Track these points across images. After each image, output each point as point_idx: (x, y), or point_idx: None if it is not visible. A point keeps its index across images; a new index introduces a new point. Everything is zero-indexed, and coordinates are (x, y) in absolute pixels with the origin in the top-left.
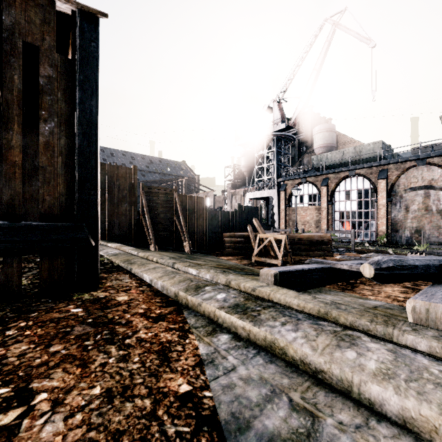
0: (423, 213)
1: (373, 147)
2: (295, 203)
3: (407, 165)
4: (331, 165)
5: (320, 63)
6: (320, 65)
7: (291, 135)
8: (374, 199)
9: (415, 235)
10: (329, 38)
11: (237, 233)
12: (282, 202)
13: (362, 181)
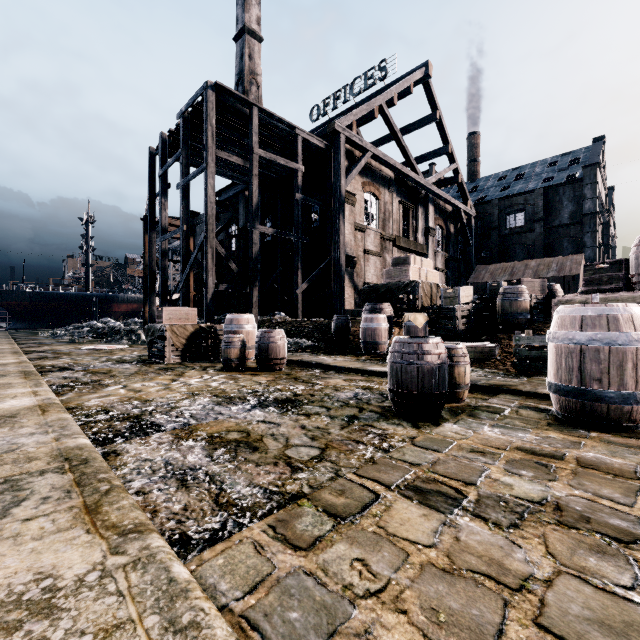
0: None
1: None
2: None
3: None
4: None
5: None
6: None
7: None
8: None
9: None
10: None
11: None
12: None
13: None
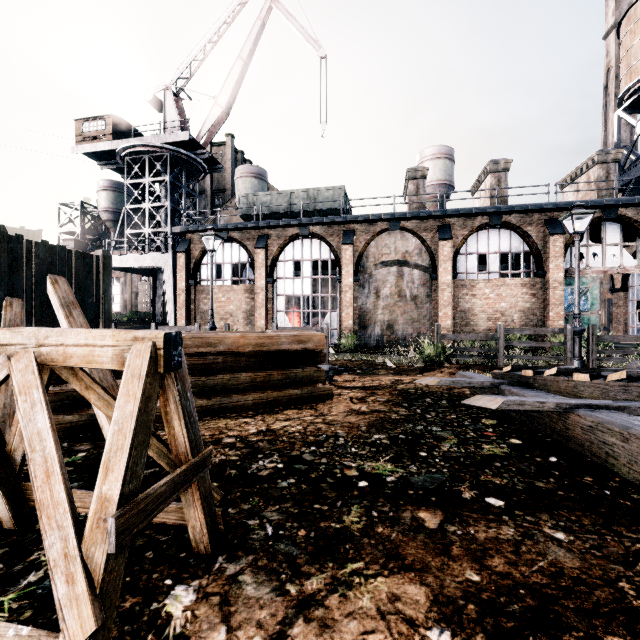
0: (396, 300)
1: (334, 195)
2: (207, 278)
3: (379, 227)
4: (272, 215)
5: (248, 51)
6: (248, 53)
7: (200, 160)
8: (337, 277)
9: (387, 333)
10: (263, 15)
11: None
12: (182, 275)
13: (319, 246)
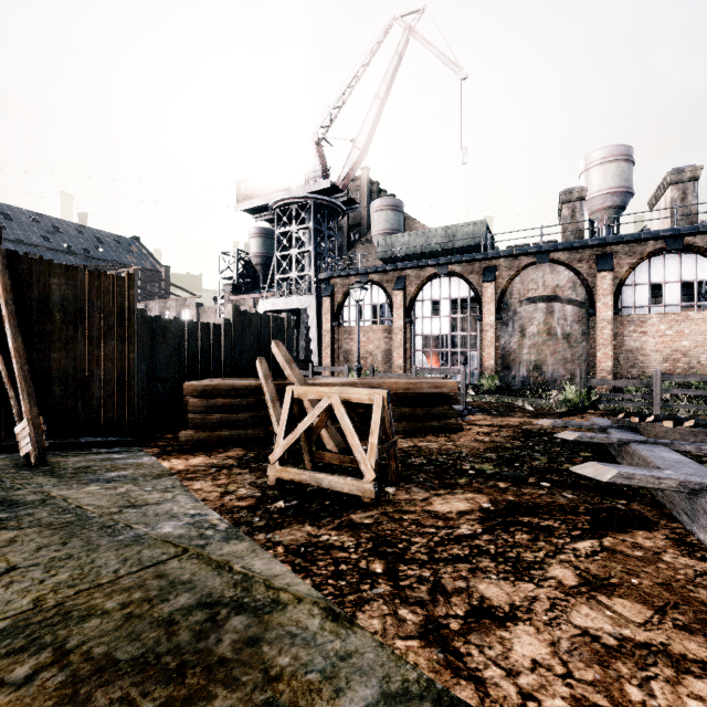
0: (545, 339)
1: (474, 230)
2: (349, 319)
3: (524, 261)
4: (409, 255)
5: (385, 89)
6: (385, 91)
7: (340, 203)
8: (477, 316)
9: (534, 374)
10: (400, 50)
11: (226, 382)
12: (327, 317)
13: (458, 284)
